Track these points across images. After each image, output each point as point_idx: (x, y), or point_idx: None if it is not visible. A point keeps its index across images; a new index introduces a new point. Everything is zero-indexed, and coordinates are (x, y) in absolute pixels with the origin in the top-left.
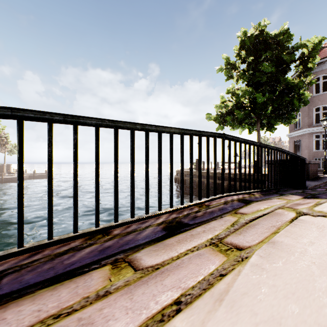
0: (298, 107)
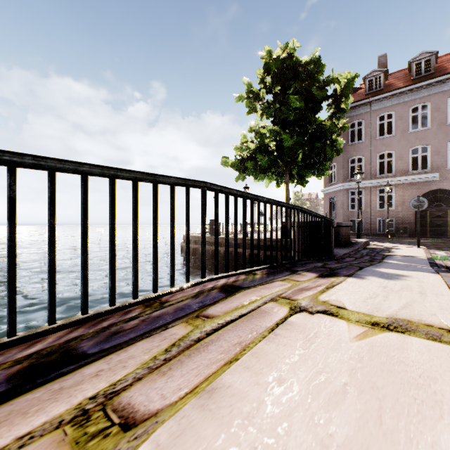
0: (331, 156)
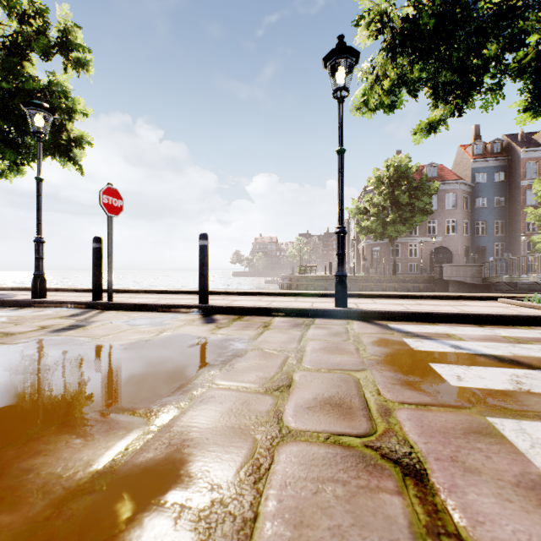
0: (416, 225)
